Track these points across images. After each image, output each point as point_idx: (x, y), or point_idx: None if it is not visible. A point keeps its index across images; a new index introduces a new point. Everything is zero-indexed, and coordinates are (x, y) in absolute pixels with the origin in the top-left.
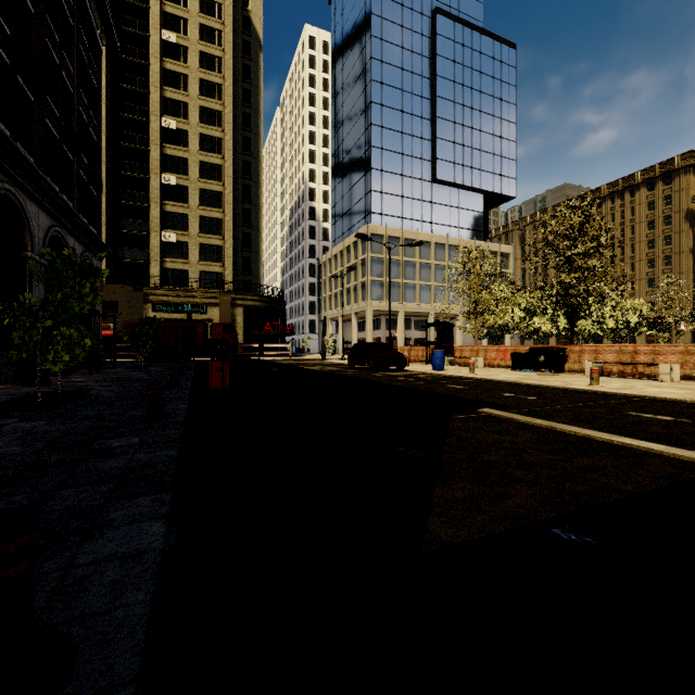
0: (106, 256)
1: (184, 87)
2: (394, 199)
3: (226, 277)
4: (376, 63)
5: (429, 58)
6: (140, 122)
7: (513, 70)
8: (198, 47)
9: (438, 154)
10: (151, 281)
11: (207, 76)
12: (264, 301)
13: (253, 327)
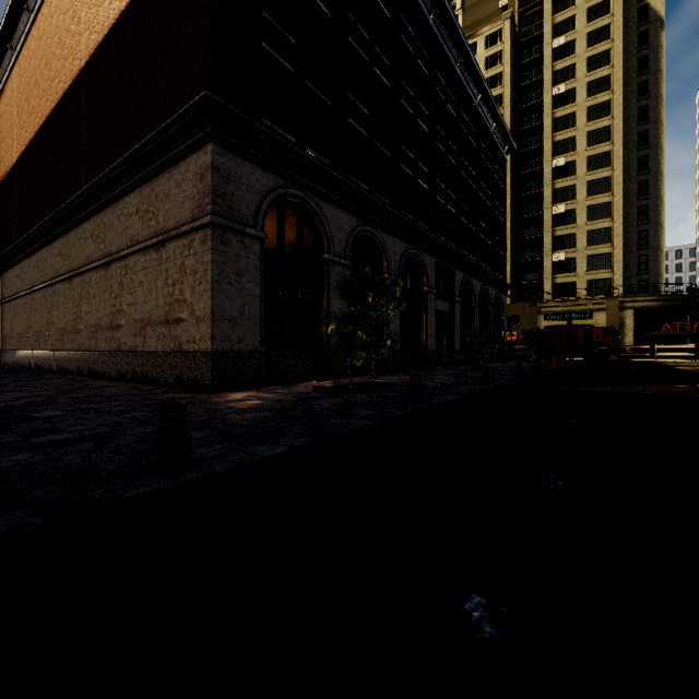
0: (511, 282)
1: (571, 124)
2: None
3: (614, 281)
4: None
5: None
6: (535, 171)
7: None
8: (585, 80)
9: None
10: (543, 296)
11: (594, 101)
12: (661, 300)
13: (646, 328)
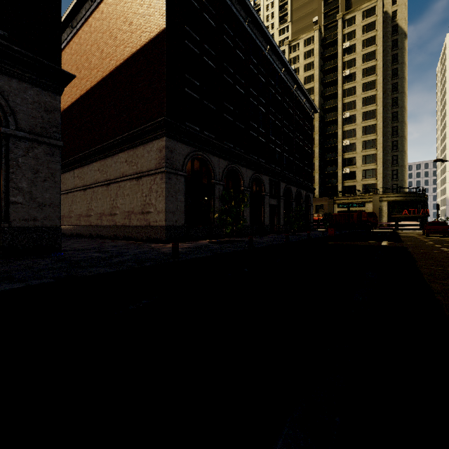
0: (319, 185)
1: (353, 93)
2: None
3: (377, 185)
4: None
5: None
6: (333, 120)
7: None
8: (361, 68)
9: None
10: (337, 193)
11: (366, 80)
12: (402, 196)
13: (395, 212)
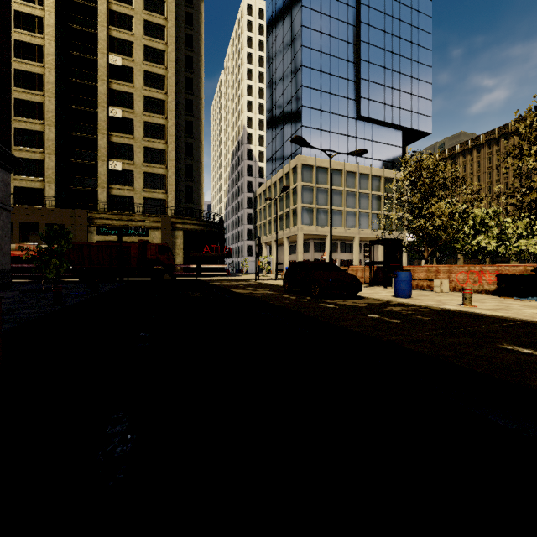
0: (57, 183)
1: (129, 27)
2: (322, 134)
3: (168, 203)
4: (306, 10)
5: (354, 7)
6: (89, 60)
7: (428, 18)
8: None
9: (362, 93)
10: (98, 207)
11: (151, 18)
12: (203, 225)
13: (193, 249)
